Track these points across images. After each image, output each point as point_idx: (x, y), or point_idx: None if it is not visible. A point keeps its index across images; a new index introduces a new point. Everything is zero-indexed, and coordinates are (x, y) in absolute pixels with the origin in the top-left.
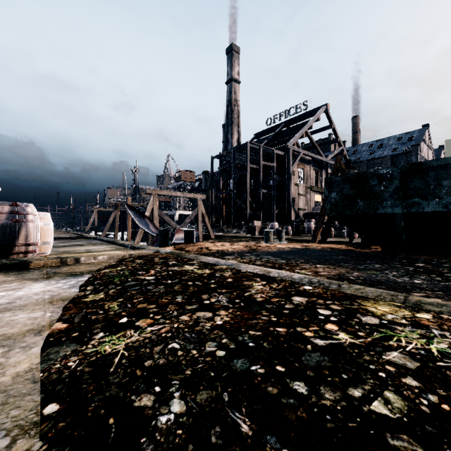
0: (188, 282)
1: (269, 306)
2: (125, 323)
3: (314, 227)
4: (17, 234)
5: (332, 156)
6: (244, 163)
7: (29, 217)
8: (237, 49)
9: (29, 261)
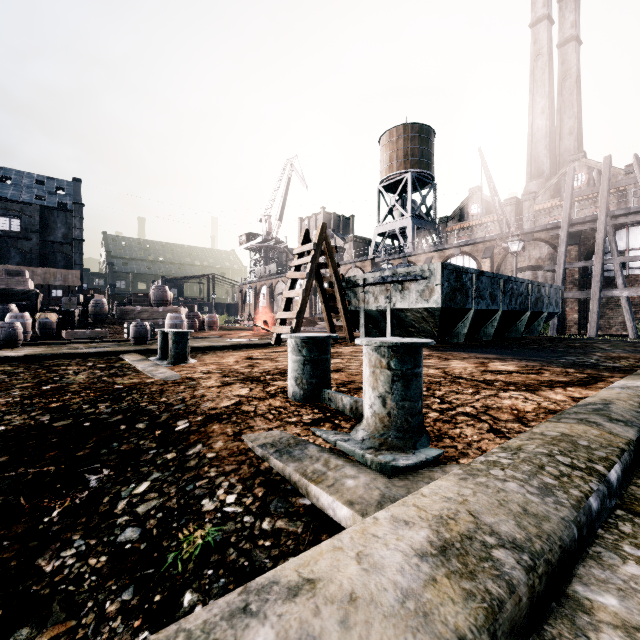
0: None
1: None
2: None
3: None
4: None
5: None
6: None
7: None
8: None
9: None
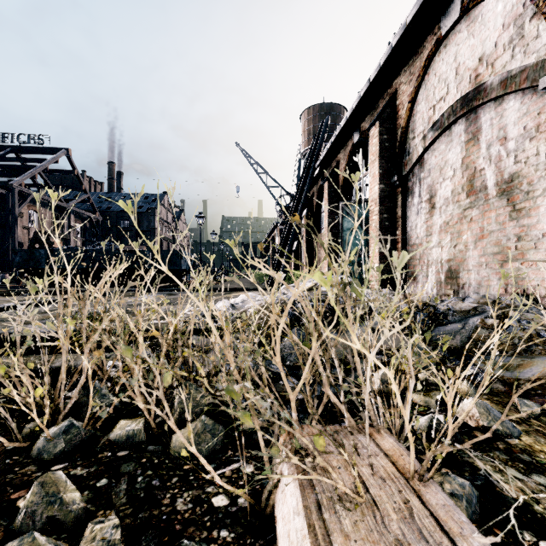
0: None
1: None
2: None
3: None
4: None
5: (79, 202)
6: None
7: None
8: None
9: None
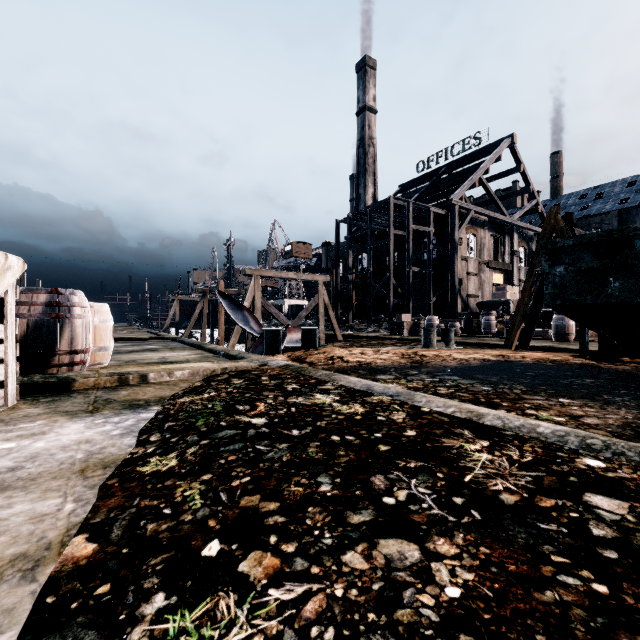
0: (331, 437)
1: (550, 529)
2: (214, 560)
3: (496, 324)
4: (58, 336)
5: (521, 215)
6: (383, 228)
7: (76, 310)
8: (373, 63)
9: (73, 380)
